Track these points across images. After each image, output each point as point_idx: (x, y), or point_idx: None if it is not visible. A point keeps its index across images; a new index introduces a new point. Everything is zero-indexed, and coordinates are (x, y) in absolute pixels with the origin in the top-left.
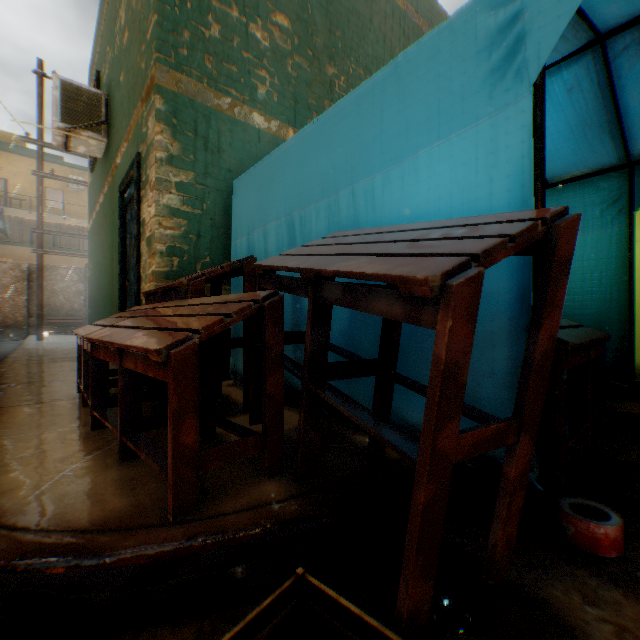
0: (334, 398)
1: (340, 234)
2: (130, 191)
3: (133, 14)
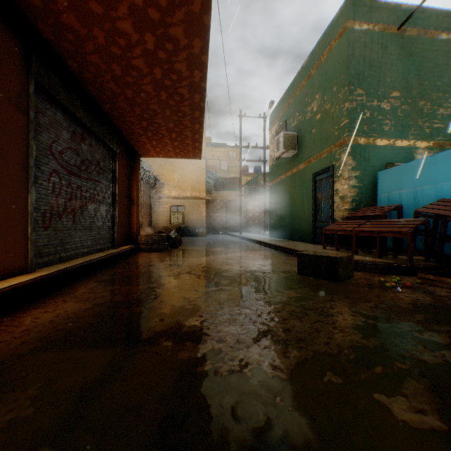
0: (449, 242)
1: (444, 200)
2: (321, 176)
3: (325, 110)
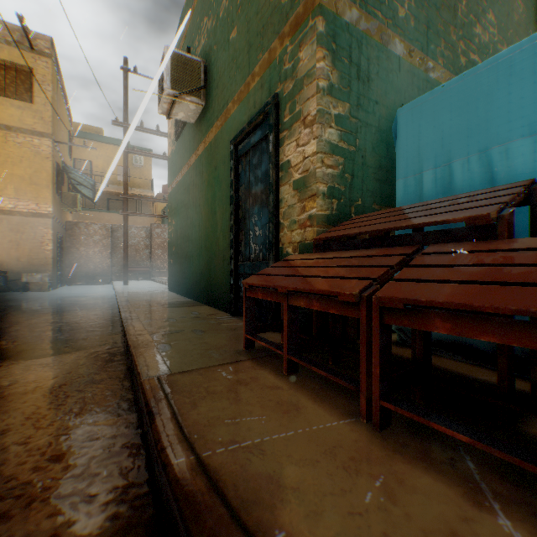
0: None
1: None
2: (249, 141)
3: None
